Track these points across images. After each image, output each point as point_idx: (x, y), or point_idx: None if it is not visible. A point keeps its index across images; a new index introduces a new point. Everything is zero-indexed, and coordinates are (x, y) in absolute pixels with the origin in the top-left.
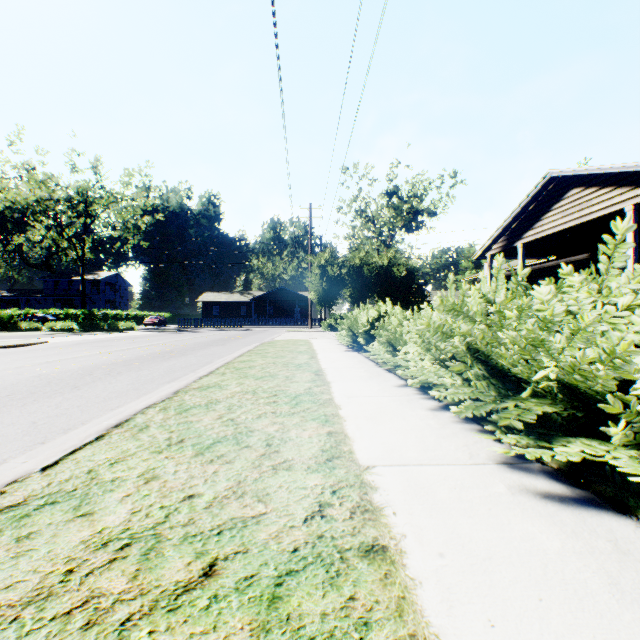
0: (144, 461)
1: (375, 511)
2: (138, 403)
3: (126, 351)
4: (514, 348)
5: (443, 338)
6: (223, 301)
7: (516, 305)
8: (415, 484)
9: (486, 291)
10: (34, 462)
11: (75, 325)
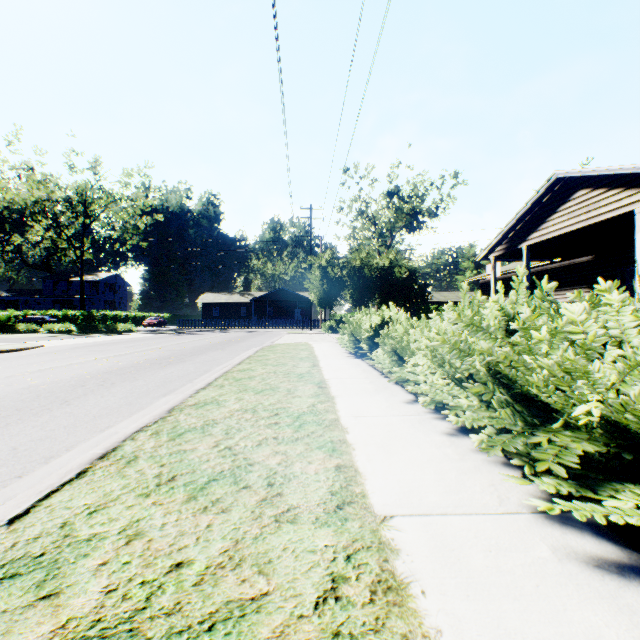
0: (128, 509)
1: (400, 589)
2: (130, 422)
3: (123, 357)
4: (545, 374)
5: (460, 357)
6: (223, 302)
7: (550, 328)
8: (442, 544)
9: (505, 304)
10: (1, 511)
11: (73, 327)
